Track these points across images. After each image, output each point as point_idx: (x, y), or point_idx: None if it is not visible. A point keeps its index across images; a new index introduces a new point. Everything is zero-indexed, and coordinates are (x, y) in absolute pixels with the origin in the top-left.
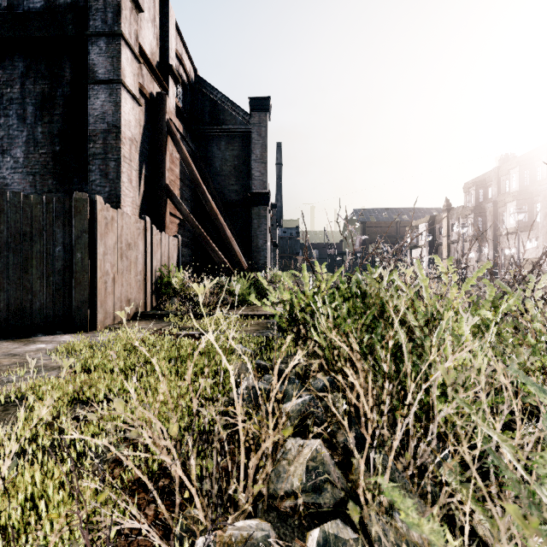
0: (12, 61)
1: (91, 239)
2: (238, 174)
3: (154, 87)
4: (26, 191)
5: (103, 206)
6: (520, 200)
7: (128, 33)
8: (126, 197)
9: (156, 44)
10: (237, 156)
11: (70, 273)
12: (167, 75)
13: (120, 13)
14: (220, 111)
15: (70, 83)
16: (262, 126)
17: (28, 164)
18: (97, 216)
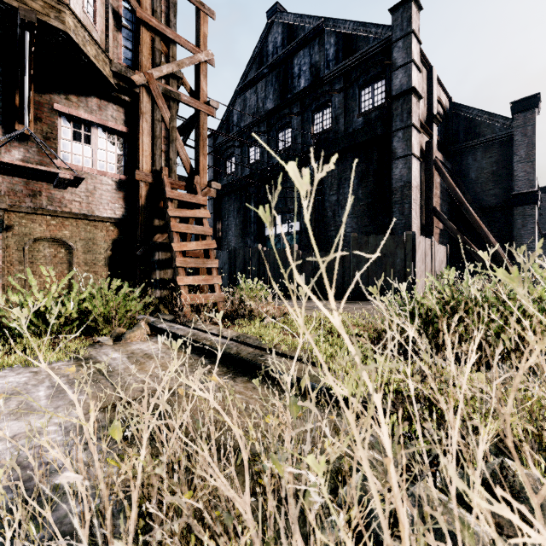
0: (346, 158)
1: (412, 254)
2: (496, 179)
3: (423, 138)
4: (353, 227)
5: (417, 236)
6: None
7: (415, 120)
8: (414, 224)
9: (424, 105)
10: (495, 162)
11: (403, 272)
12: (431, 123)
13: (412, 111)
14: (476, 125)
15: (377, 161)
16: (528, 126)
17: (354, 212)
18: (416, 242)
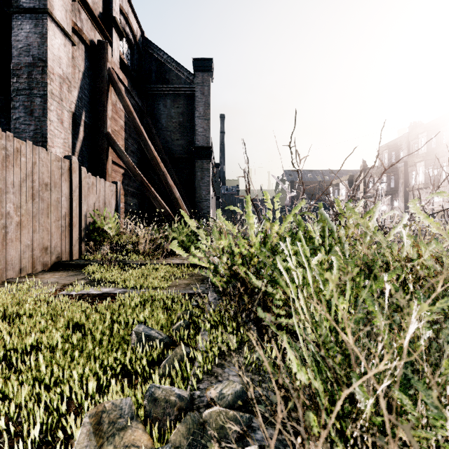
0: None
1: None
2: (182, 130)
3: (95, 36)
4: None
5: None
6: (428, 160)
7: None
8: (55, 137)
9: None
10: (181, 113)
11: None
12: (111, 27)
13: None
14: (166, 71)
15: None
16: (205, 86)
17: None
18: None
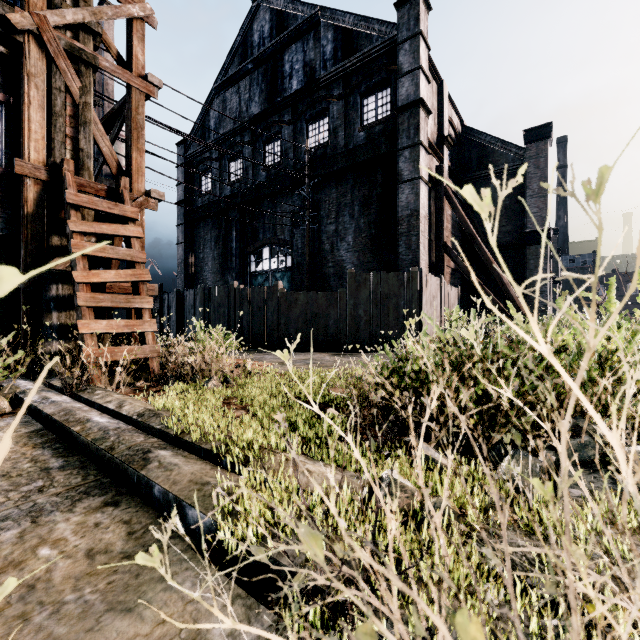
0: (346, 180)
1: (419, 296)
2: (509, 214)
3: (433, 162)
4: (354, 263)
5: (424, 274)
6: None
7: (423, 138)
8: (422, 260)
9: (434, 124)
10: (508, 196)
11: (408, 316)
12: (442, 146)
13: (419, 127)
14: (489, 154)
15: (381, 184)
16: (541, 157)
17: (355, 245)
18: (422, 281)
